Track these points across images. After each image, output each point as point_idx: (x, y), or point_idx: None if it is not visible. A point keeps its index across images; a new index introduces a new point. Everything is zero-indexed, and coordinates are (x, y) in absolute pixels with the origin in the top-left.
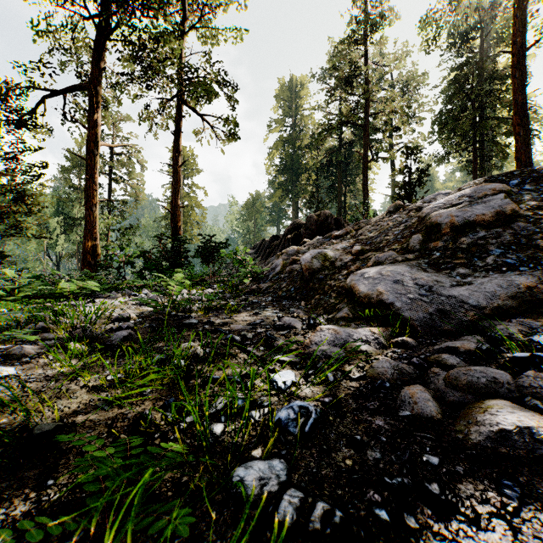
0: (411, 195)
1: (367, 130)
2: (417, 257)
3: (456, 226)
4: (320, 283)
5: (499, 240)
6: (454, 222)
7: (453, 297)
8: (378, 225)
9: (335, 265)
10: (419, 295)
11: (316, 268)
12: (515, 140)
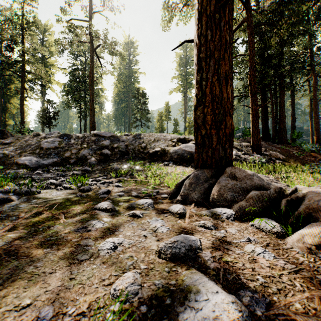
0: (50, 123)
1: (24, 79)
2: (37, 155)
3: (47, 148)
4: (3, 162)
5: (55, 152)
6: (46, 147)
7: (42, 163)
8: (28, 141)
9: (9, 156)
10: (35, 163)
11: (1, 157)
12: (90, 112)
